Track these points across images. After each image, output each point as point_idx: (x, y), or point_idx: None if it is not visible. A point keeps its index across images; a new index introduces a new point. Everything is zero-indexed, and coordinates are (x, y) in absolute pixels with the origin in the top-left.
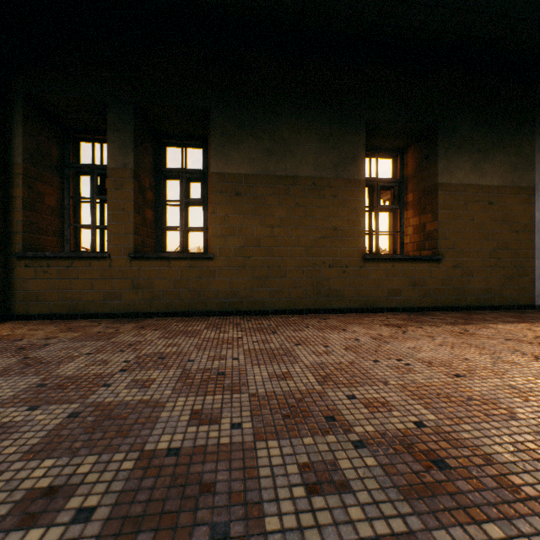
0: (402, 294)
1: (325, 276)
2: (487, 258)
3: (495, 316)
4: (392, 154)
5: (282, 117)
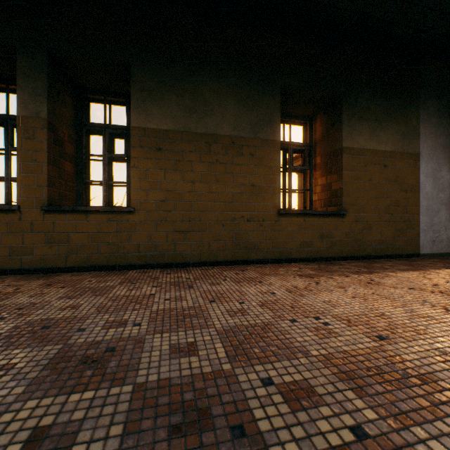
0: (313, 245)
1: (243, 229)
2: (382, 214)
3: (391, 265)
4: (303, 122)
5: (203, 77)
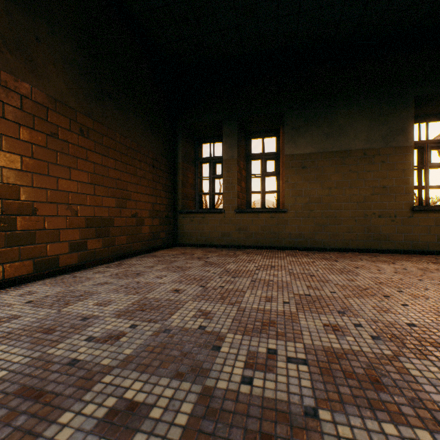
0: None
1: (374, 224)
2: None
3: None
4: None
5: (337, 109)
